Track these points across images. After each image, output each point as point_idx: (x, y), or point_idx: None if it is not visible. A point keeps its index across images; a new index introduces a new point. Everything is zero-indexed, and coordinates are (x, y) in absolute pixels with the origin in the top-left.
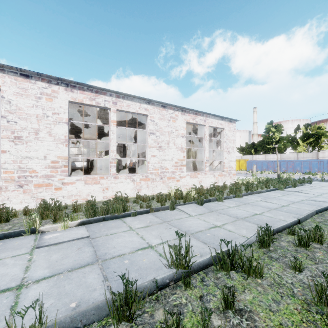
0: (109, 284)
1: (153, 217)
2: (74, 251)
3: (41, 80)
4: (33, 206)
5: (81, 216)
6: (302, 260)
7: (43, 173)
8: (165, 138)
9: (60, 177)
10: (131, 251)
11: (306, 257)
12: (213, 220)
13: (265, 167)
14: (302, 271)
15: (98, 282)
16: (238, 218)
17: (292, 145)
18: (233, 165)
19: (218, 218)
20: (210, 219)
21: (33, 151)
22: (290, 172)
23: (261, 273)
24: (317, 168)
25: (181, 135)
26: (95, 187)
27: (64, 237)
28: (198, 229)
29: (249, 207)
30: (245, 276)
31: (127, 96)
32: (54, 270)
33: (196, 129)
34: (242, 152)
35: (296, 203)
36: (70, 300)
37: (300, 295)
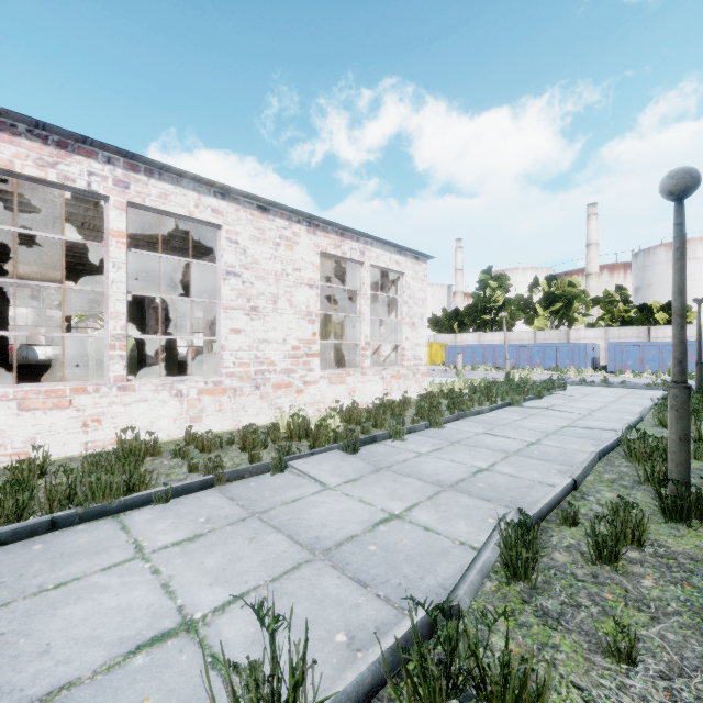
0: None
1: (221, 501)
2: None
3: None
4: None
5: None
6: (620, 612)
7: None
8: (268, 288)
9: None
10: (109, 660)
11: (623, 597)
12: (385, 495)
13: (480, 359)
14: (638, 662)
15: None
16: (443, 484)
17: (525, 315)
18: (422, 354)
19: (394, 490)
20: (377, 493)
21: None
22: (524, 368)
23: None
24: (569, 359)
25: (308, 282)
26: (57, 417)
27: None
28: (345, 531)
29: (463, 451)
30: None
31: (160, 169)
32: None
33: (342, 272)
34: (435, 328)
35: (554, 435)
36: None
37: None
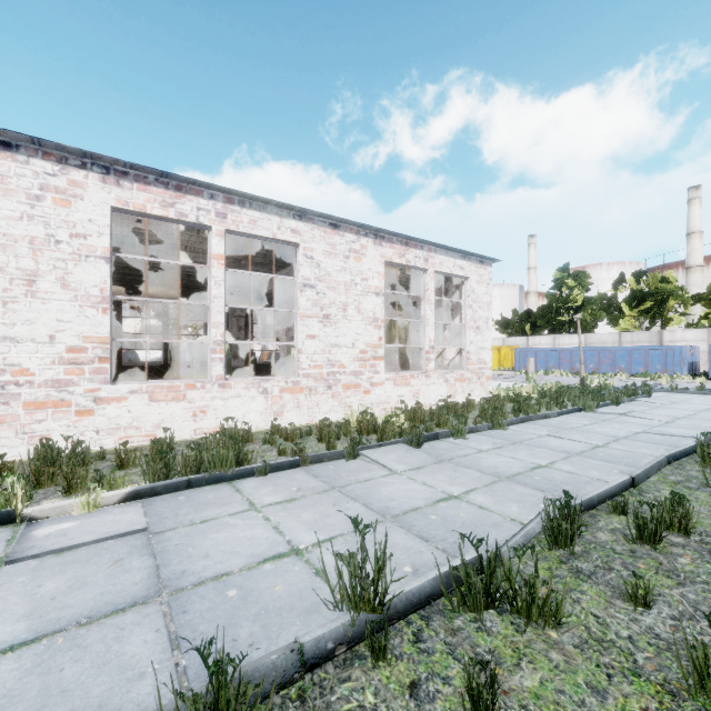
0: (183, 657)
1: (307, 477)
2: (102, 569)
3: (42, 156)
4: (22, 454)
5: (135, 477)
6: (649, 577)
7: (48, 377)
8: (339, 297)
9: (89, 385)
10: (248, 564)
11: (656, 567)
12: (445, 481)
13: (554, 363)
14: (652, 606)
15: (153, 652)
16: (500, 475)
17: (609, 315)
18: (487, 357)
19: (454, 477)
20: (438, 479)
21: (21, 324)
22: (606, 374)
23: (557, 616)
24: (660, 364)
25: (374, 291)
26: (175, 408)
27: (83, 532)
28: (410, 504)
29: (524, 450)
30: (520, 623)
31: (250, 199)
32: (43, 624)
33: (406, 278)
34: (505, 330)
35: (624, 439)
36: (72, 709)
37: (651, 670)
